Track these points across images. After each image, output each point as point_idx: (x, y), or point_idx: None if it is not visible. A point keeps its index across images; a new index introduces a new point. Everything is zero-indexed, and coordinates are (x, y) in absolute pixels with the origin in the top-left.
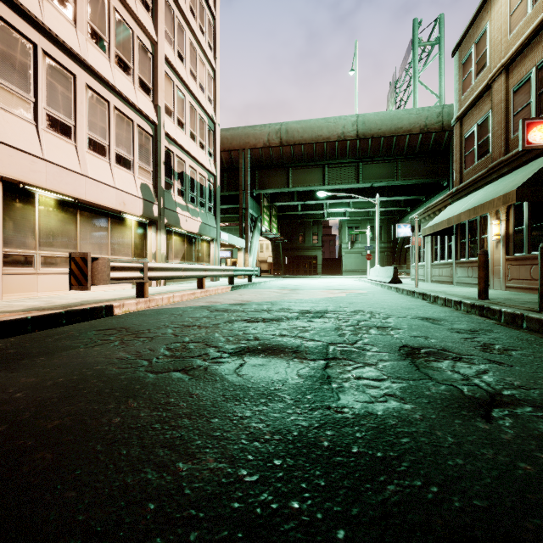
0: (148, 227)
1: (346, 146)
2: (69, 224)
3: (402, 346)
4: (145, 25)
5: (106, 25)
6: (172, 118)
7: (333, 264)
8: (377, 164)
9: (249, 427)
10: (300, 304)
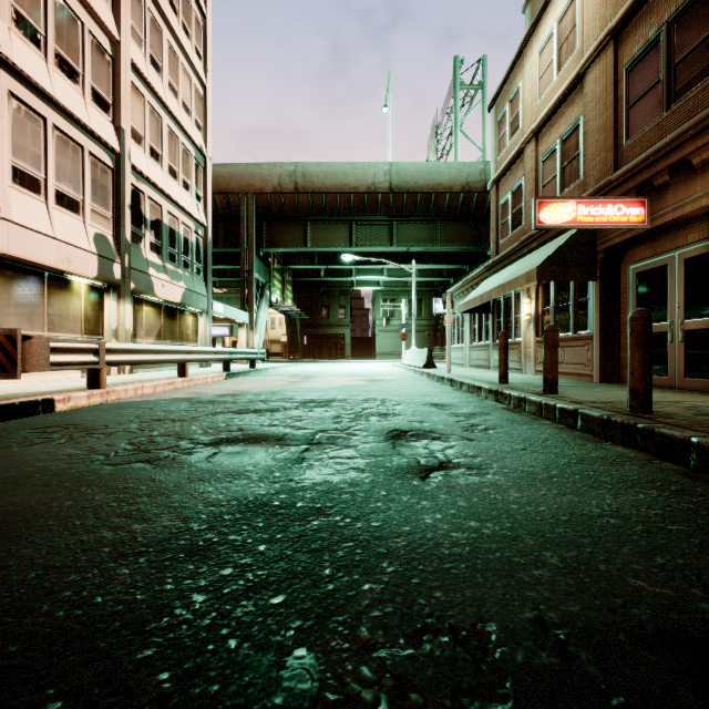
0: (106, 294)
1: (377, 200)
2: None
3: (393, 430)
4: (101, 16)
5: (41, 11)
6: (142, 146)
7: (365, 345)
8: (415, 224)
9: (209, 498)
10: (308, 393)
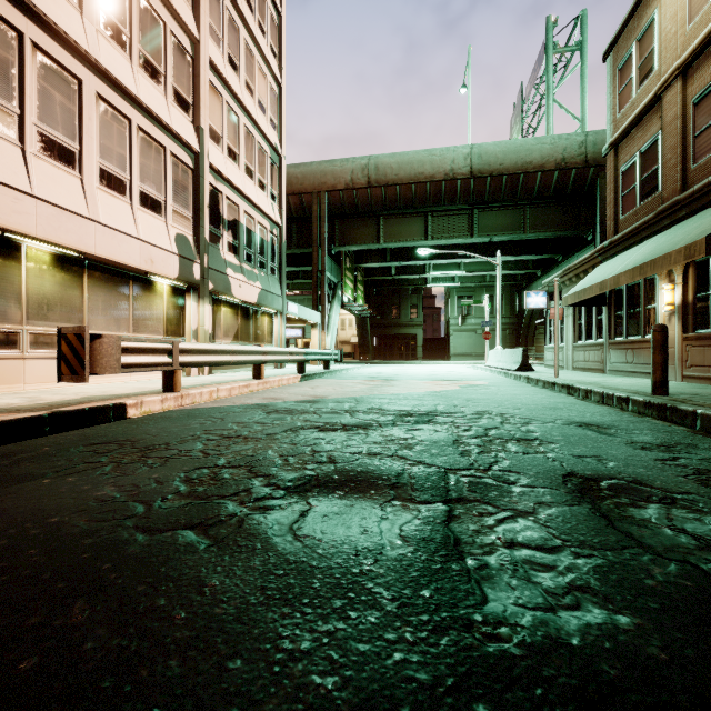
0: (187, 295)
1: (456, 187)
2: (71, 288)
3: (567, 475)
4: (182, 15)
5: (126, 13)
6: (221, 146)
7: (437, 345)
8: (498, 211)
9: (306, 687)
10: (397, 401)
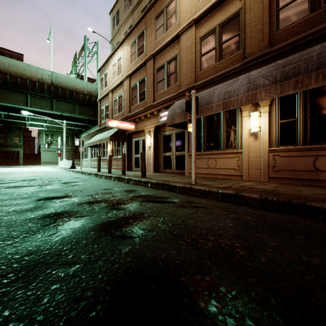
0: None
1: (44, 87)
2: None
3: (64, 182)
4: None
5: None
6: None
7: (33, 157)
8: (65, 103)
9: (26, 191)
10: (20, 178)
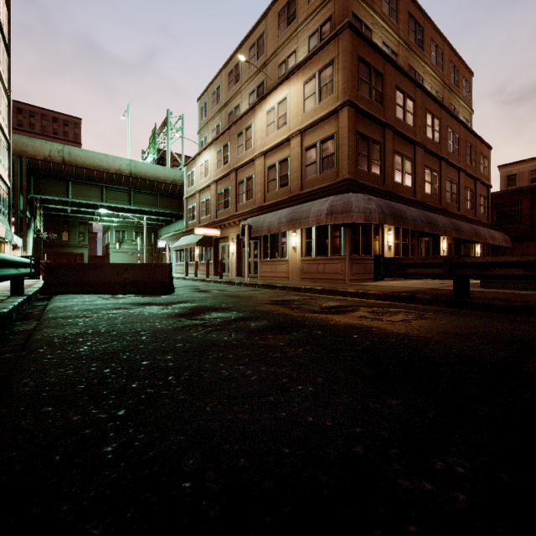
0: None
1: (122, 179)
2: None
3: None
4: None
5: None
6: None
7: (98, 261)
8: (144, 195)
9: None
10: None
